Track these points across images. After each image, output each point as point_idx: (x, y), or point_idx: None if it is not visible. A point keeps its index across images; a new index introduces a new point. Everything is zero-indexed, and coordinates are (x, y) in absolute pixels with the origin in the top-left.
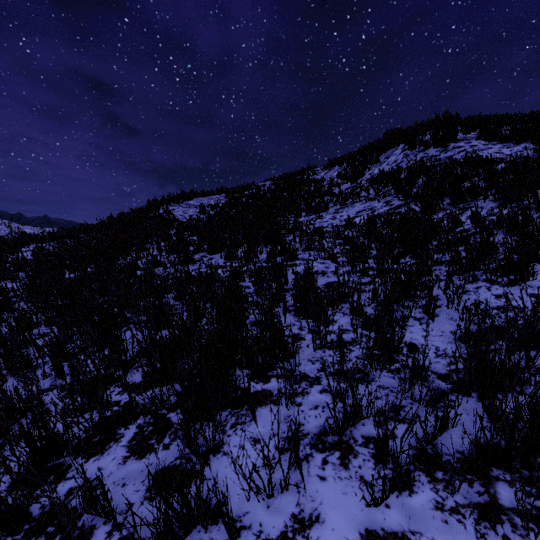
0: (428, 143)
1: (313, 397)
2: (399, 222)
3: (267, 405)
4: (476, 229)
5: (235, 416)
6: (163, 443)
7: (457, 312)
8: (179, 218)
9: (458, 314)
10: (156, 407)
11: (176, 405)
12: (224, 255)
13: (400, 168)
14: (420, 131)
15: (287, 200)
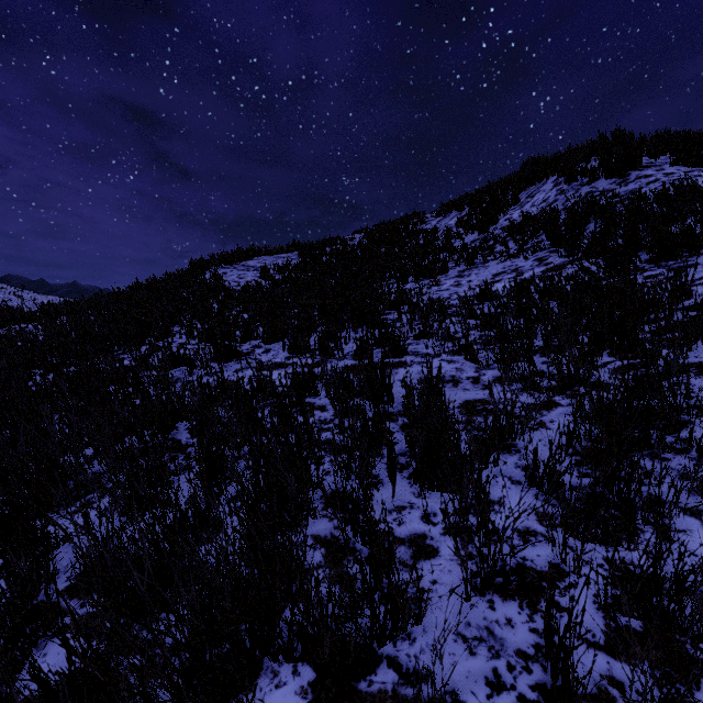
0: (596, 171)
1: None
2: (572, 291)
3: None
4: None
5: None
6: None
7: None
8: (231, 286)
9: None
10: None
11: None
12: (288, 345)
13: (554, 209)
14: (581, 156)
15: (385, 258)
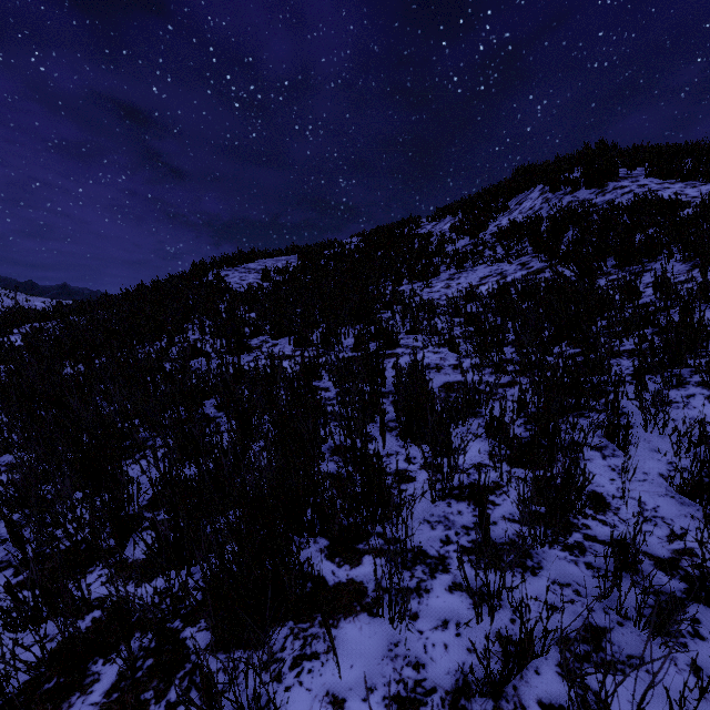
0: (577, 182)
1: (437, 601)
2: (545, 292)
3: (358, 615)
4: (665, 302)
5: (301, 639)
6: (166, 699)
7: (664, 438)
8: (234, 288)
9: (666, 442)
10: (162, 618)
11: (200, 610)
12: (294, 340)
13: (539, 217)
14: (566, 166)
15: (382, 262)
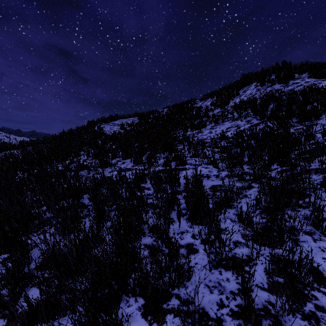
0: (274, 80)
1: None
2: (261, 135)
3: None
4: None
5: None
6: None
7: None
8: (107, 133)
9: None
10: None
11: None
12: (133, 160)
13: (255, 98)
14: (267, 73)
15: (178, 120)
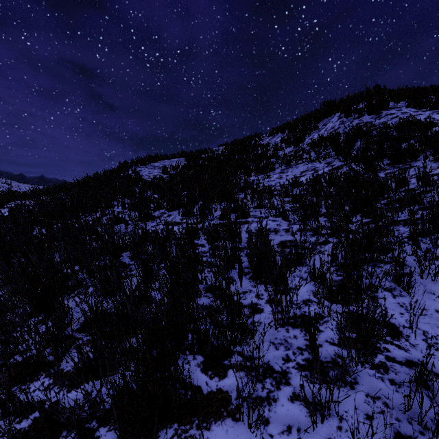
0: (362, 111)
1: (283, 409)
2: (344, 181)
3: (224, 420)
4: (426, 188)
5: None
6: None
7: (436, 284)
8: (145, 178)
9: (437, 286)
10: (82, 422)
11: (110, 413)
12: (182, 212)
13: (338, 133)
14: (354, 101)
15: (238, 162)
